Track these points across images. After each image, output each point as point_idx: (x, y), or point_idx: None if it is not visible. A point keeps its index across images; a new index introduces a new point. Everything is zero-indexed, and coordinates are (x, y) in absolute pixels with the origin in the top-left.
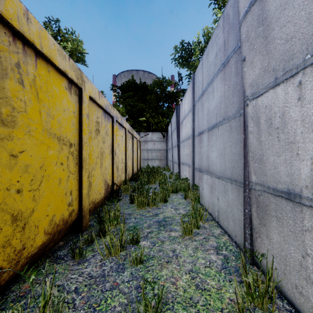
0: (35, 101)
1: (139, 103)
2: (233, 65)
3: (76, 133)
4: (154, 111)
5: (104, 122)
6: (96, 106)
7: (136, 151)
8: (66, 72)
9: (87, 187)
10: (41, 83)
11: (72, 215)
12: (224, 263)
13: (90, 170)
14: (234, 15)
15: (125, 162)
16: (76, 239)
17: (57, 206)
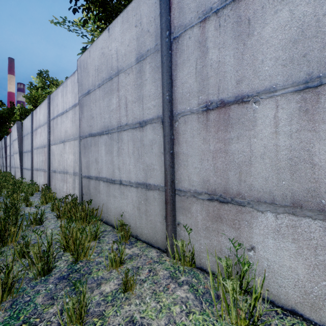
0: None
1: None
2: None
3: None
4: None
5: None
6: None
7: None
8: None
9: None
10: None
11: None
12: None
13: None
14: None
15: None
16: None
17: None
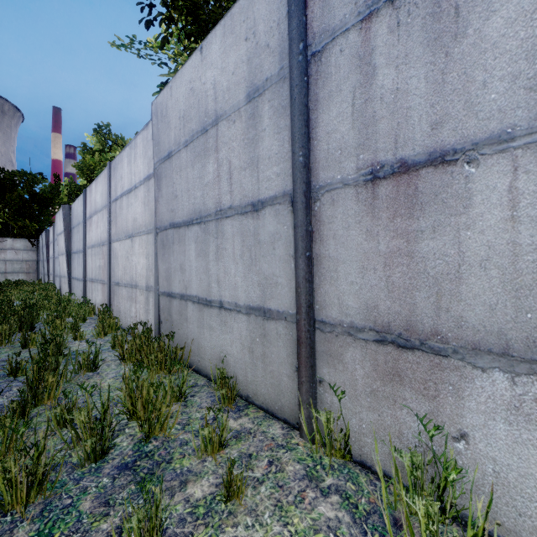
0: None
1: None
2: None
3: None
4: (18, 211)
5: None
6: None
7: None
8: None
9: None
10: None
11: None
12: None
13: None
14: None
15: None
16: None
17: None
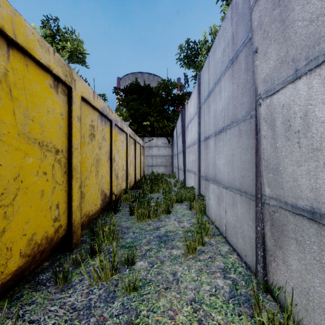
0: (7, 99)
1: (143, 106)
2: (242, 61)
3: (64, 138)
4: (159, 115)
5: (100, 126)
6: (90, 108)
7: (139, 158)
8: (50, 67)
9: (79, 199)
10: (16, 79)
11: (59, 231)
12: (233, 290)
13: (83, 179)
14: (244, 3)
15: (126, 169)
16: (64, 259)
17: (39, 222)
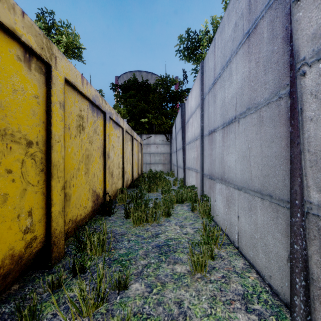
0: None
1: (141, 103)
2: (265, 29)
3: (40, 127)
4: (157, 112)
5: (91, 118)
6: (78, 95)
7: (136, 155)
8: (17, 31)
9: (61, 202)
10: None
11: (33, 245)
12: None
13: (68, 178)
14: None
15: (122, 167)
16: (39, 280)
17: None
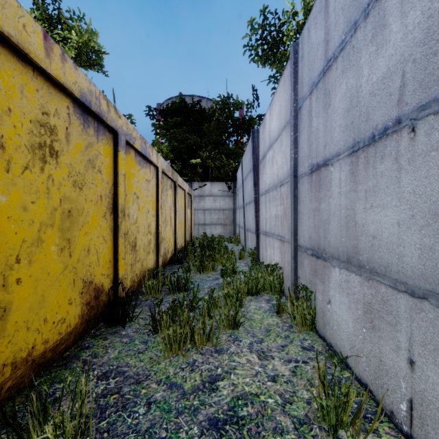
0: None
1: (191, 136)
2: None
3: None
4: (215, 148)
5: (81, 136)
6: (36, 76)
7: (182, 212)
8: None
9: None
10: None
11: None
12: None
13: None
14: None
15: (156, 232)
16: None
17: None
